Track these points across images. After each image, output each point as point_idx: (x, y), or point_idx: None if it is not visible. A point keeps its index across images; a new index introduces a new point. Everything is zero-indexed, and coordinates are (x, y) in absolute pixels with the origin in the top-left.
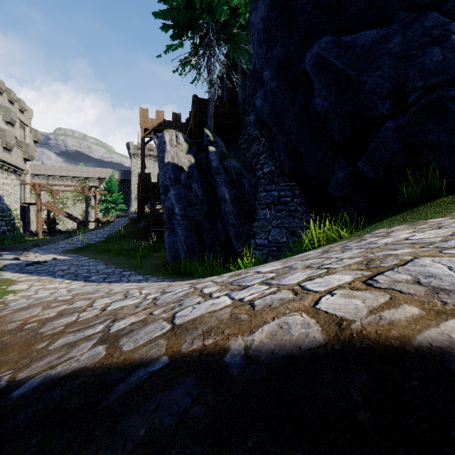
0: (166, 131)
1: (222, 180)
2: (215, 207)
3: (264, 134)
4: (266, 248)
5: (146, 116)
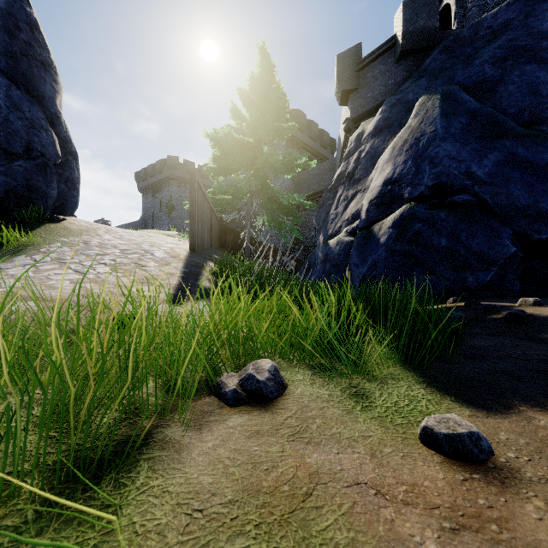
0: None
1: None
2: None
3: None
4: None
5: None
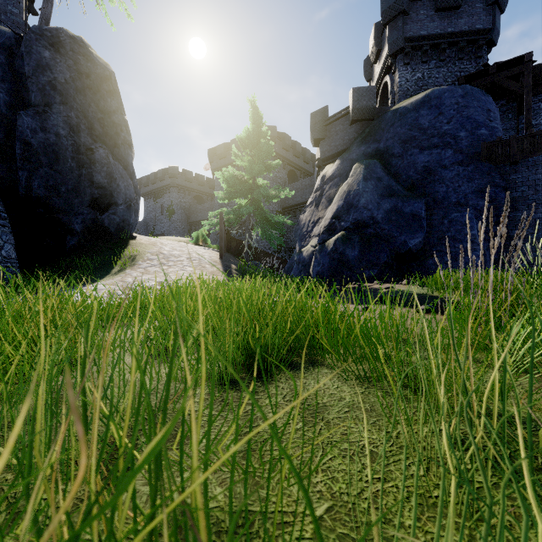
0: None
1: None
2: None
3: None
4: (1, 264)
5: None
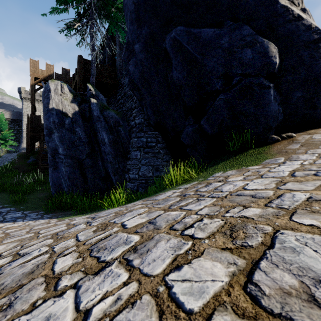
0: (51, 81)
1: (102, 126)
2: (96, 148)
3: (135, 93)
4: (137, 181)
5: (37, 67)
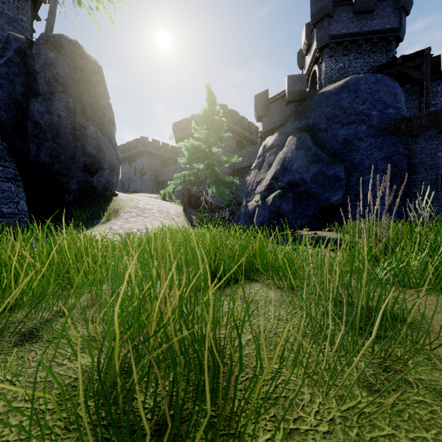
0: None
1: None
2: None
3: (3, 115)
4: (17, 216)
5: None
